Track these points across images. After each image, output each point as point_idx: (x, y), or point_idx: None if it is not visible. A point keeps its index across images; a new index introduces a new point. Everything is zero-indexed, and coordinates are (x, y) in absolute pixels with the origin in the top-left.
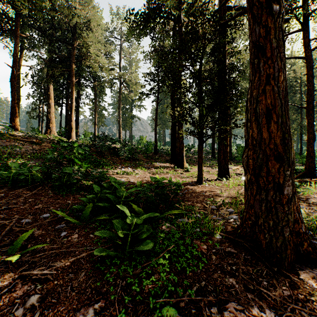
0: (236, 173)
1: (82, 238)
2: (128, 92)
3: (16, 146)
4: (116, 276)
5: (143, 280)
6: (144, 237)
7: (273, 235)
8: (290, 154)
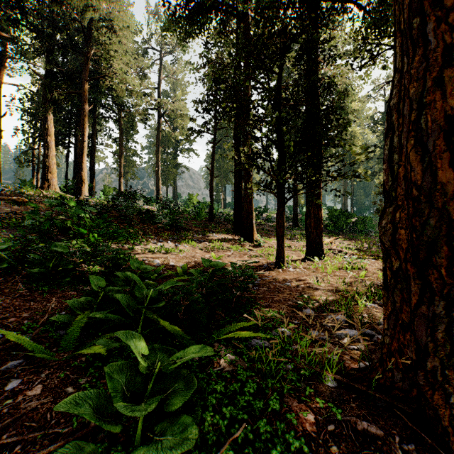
0: (331, 249)
1: (48, 399)
2: (170, 129)
3: None
4: None
5: None
6: (178, 406)
7: None
8: None
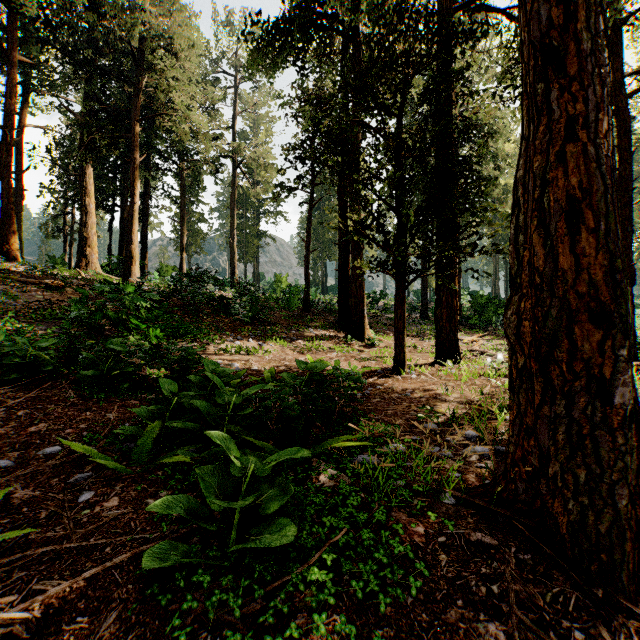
0: (471, 350)
1: (129, 510)
2: (250, 184)
3: (8, 294)
4: (197, 620)
5: (267, 638)
6: (275, 509)
7: (587, 504)
8: (626, 308)
